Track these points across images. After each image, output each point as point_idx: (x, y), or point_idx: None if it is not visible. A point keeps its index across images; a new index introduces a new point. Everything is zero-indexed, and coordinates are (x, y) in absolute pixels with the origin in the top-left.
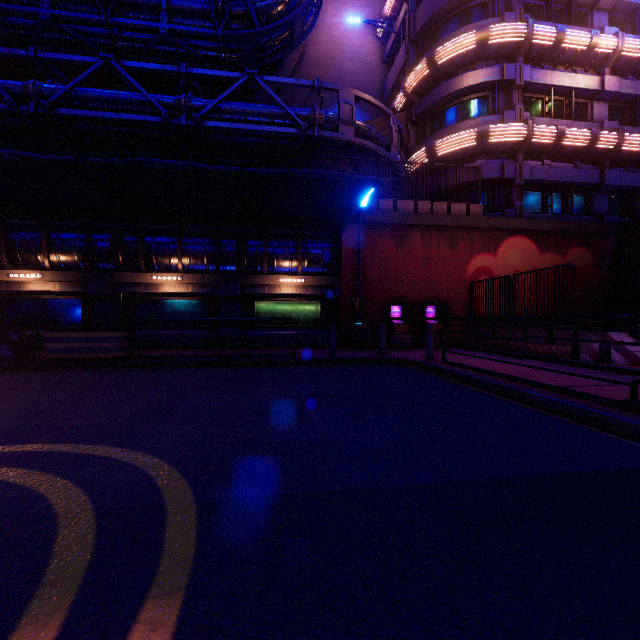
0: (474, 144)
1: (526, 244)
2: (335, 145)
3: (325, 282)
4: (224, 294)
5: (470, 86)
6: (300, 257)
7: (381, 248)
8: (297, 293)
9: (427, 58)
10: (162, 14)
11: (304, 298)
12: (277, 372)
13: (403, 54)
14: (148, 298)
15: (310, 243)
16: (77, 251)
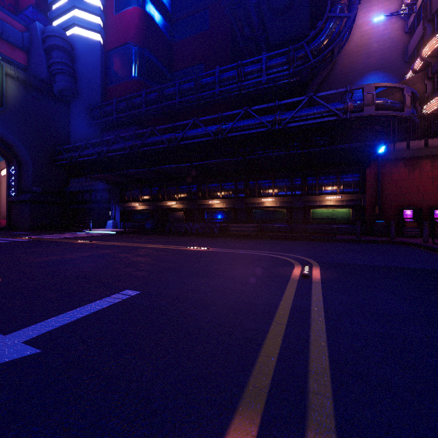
0: None
1: None
2: (361, 116)
3: (354, 197)
4: (295, 206)
5: None
6: (338, 184)
7: (396, 174)
8: (336, 204)
9: None
10: (263, 73)
11: (340, 207)
12: (327, 243)
13: (421, 28)
14: (258, 209)
15: (344, 175)
16: (231, 190)
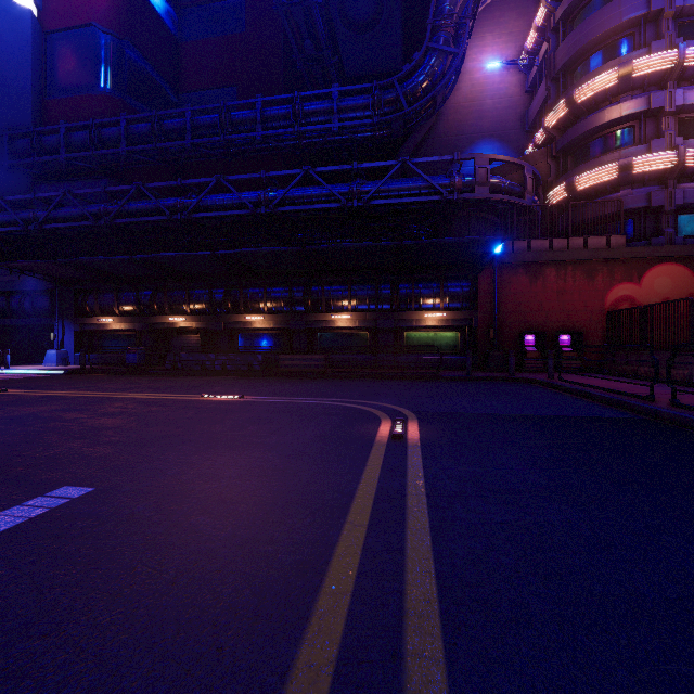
0: (616, 177)
1: (678, 270)
2: (472, 199)
3: (463, 316)
4: (382, 327)
5: (612, 120)
6: (442, 296)
7: (515, 284)
8: (439, 325)
9: (566, 99)
10: (334, 116)
11: (445, 329)
12: (427, 383)
13: (545, 88)
14: (327, 331)
15: (450, 283)
16: (283, 300)
